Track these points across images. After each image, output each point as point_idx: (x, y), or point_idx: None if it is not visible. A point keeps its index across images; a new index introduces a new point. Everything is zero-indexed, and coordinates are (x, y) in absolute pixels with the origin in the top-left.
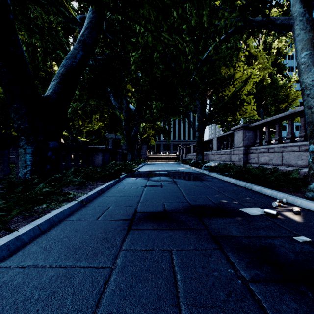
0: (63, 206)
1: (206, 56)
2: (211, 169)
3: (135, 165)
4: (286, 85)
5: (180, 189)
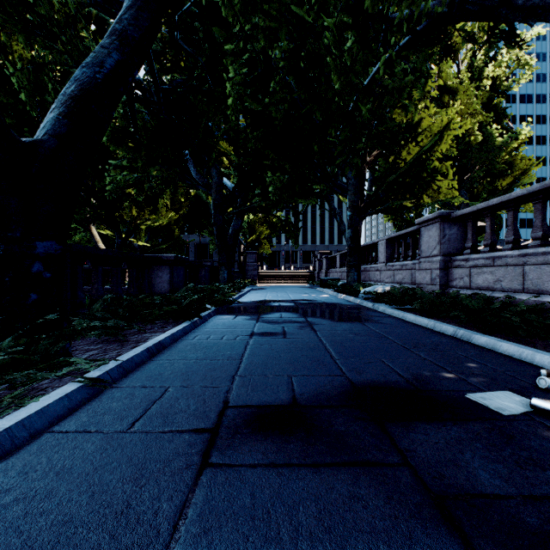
0: (53, 393)
1: (370, 81)
2: (378, 298)
3: (235, 289)
4: (510, 144)
5: (322, 341)
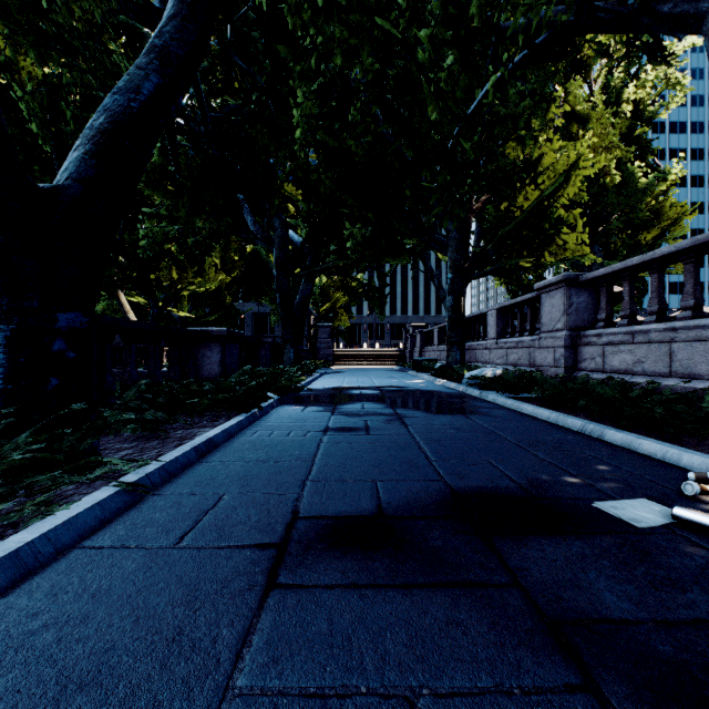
0: (82, 500)
1: (476, 107)
2: (486, 384)
3: (303, 373)
4: (656, 186)
5: (415, 437)
